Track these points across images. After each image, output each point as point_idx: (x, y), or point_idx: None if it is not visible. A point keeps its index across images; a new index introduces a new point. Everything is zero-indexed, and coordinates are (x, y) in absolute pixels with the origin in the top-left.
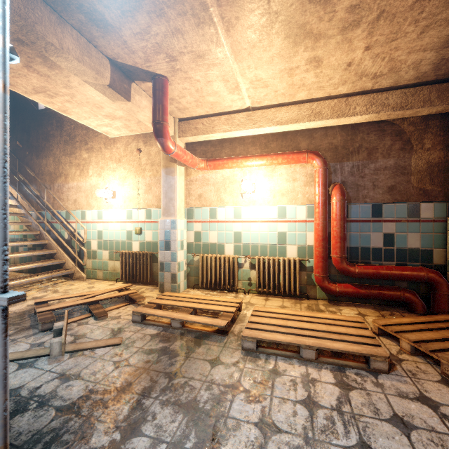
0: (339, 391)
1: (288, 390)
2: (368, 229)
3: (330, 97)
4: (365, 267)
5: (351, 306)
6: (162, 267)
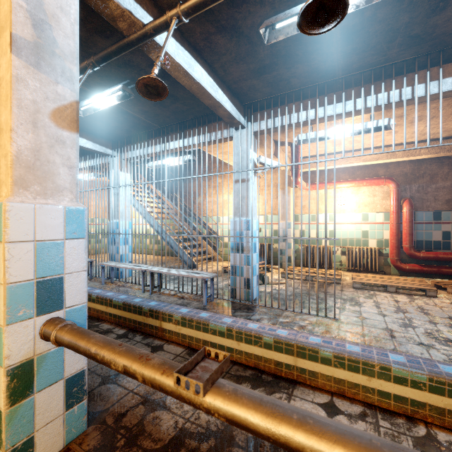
0: (409, 300)
1: (383, 298)
2: (430, 228)
3: (401, 143)
4: (428, 253)
5: (417, 278)
6: (281, 252)
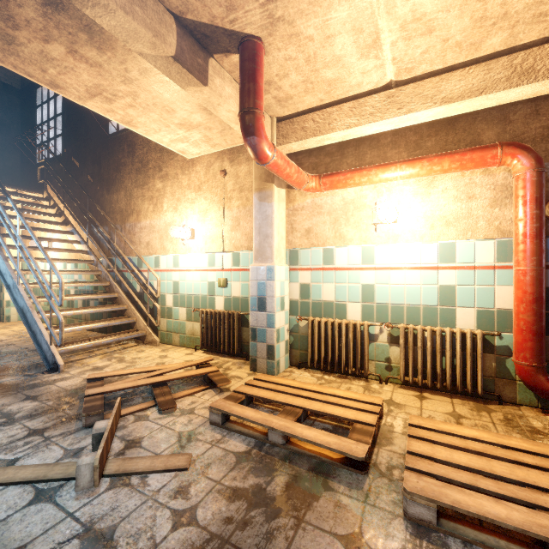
0: None
1: None
2: None
3: None
4: None
5: None
6: (254, 335)
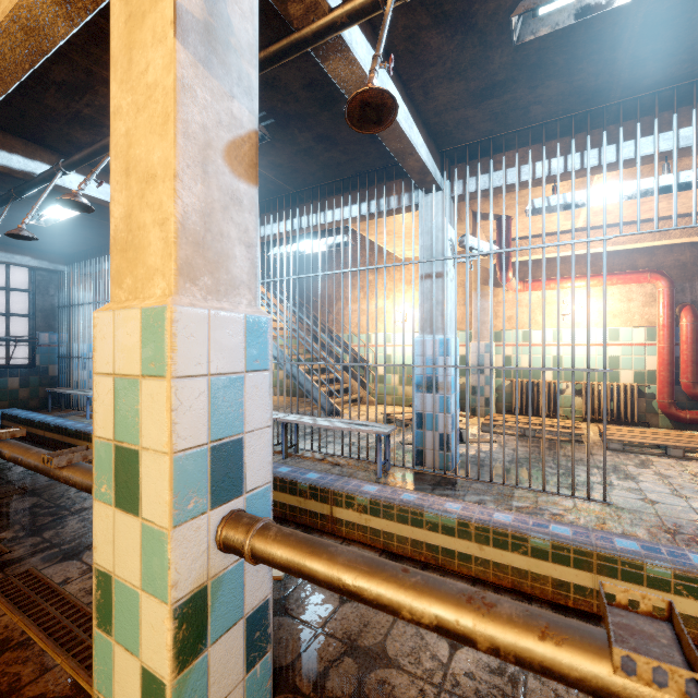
0: None
1: (667, 467)
2: None
3: (679, 214)
4: None
5: None
6: (474, 391)
